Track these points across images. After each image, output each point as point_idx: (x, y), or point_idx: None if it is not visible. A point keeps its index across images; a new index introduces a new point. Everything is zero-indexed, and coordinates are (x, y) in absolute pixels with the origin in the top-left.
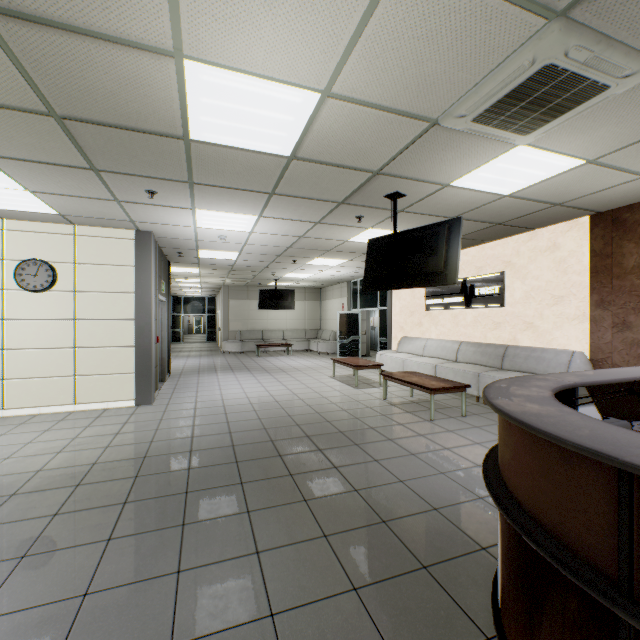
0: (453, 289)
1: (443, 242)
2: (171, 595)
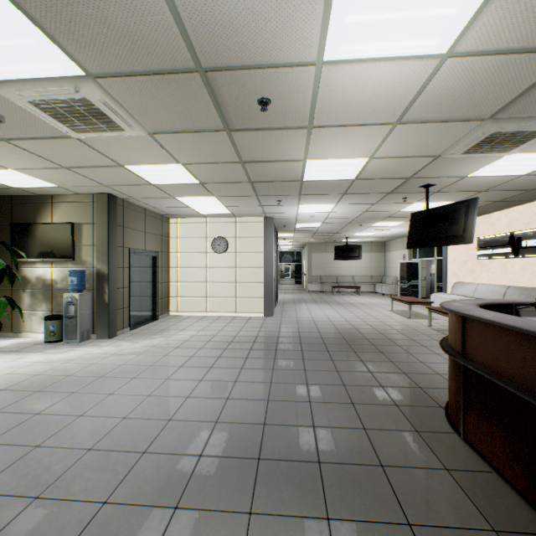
0: (501, 241)
1: (462, 215)
2: (303, 374)
